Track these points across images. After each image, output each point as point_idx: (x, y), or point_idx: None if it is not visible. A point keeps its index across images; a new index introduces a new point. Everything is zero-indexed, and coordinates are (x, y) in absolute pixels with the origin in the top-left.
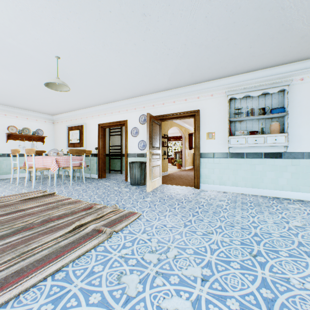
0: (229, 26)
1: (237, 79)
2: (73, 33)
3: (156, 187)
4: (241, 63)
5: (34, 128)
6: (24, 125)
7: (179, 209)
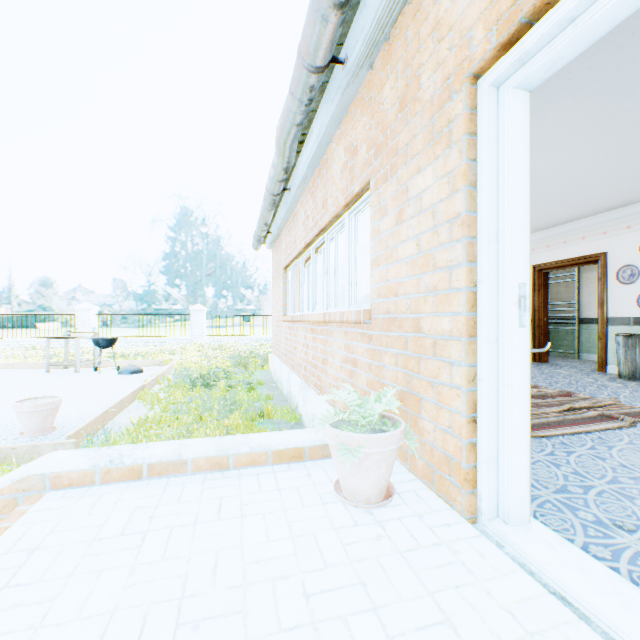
0: None
1: None
2: (545, 162)
3: None
4: None
5: None
6: None
7: None
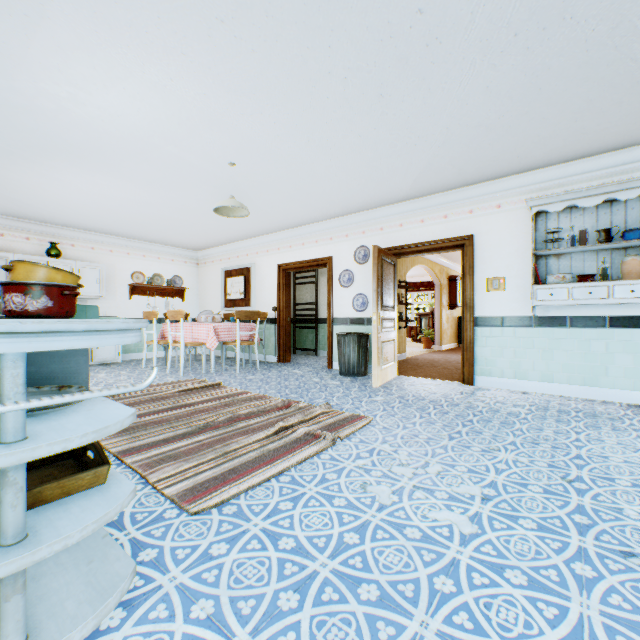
0: (530, 95)
1: (551, 174)
2: (265, 130)
3: (388, 380)
4: (559, 147)
5: (168, 274)
6: (155, 269)
7: (437, 414)
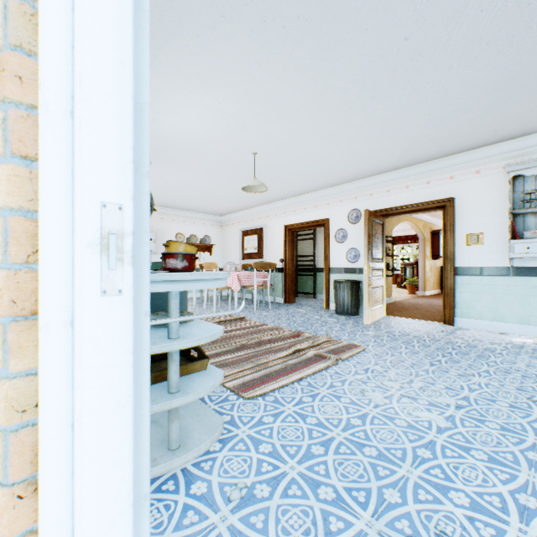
0: (503, 83)
1: (528, 142)
2: (281, 129)
3: (377, 319)
4: (535, 119)
5: (201, 234)
6: (191, 231)
7: (420, 347)
